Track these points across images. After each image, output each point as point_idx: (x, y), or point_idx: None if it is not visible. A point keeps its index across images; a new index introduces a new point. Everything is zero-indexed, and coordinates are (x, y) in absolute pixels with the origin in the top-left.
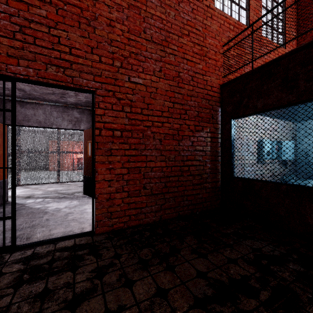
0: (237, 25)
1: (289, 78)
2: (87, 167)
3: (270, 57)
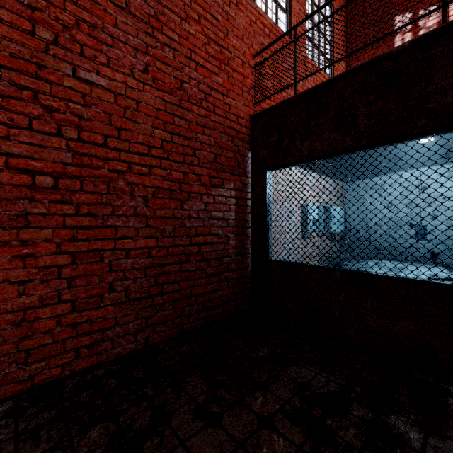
0: (274, 30)
1: (345, 111)
2: None
3: None
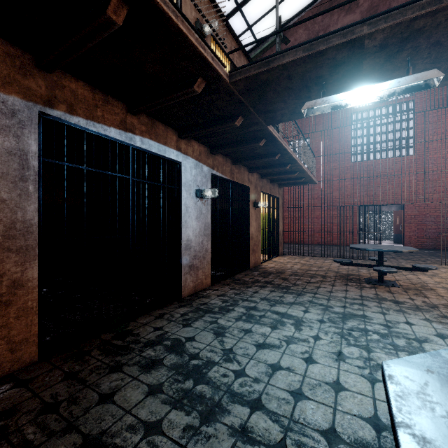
0: None
1: None
2: (396, 230)
3: None
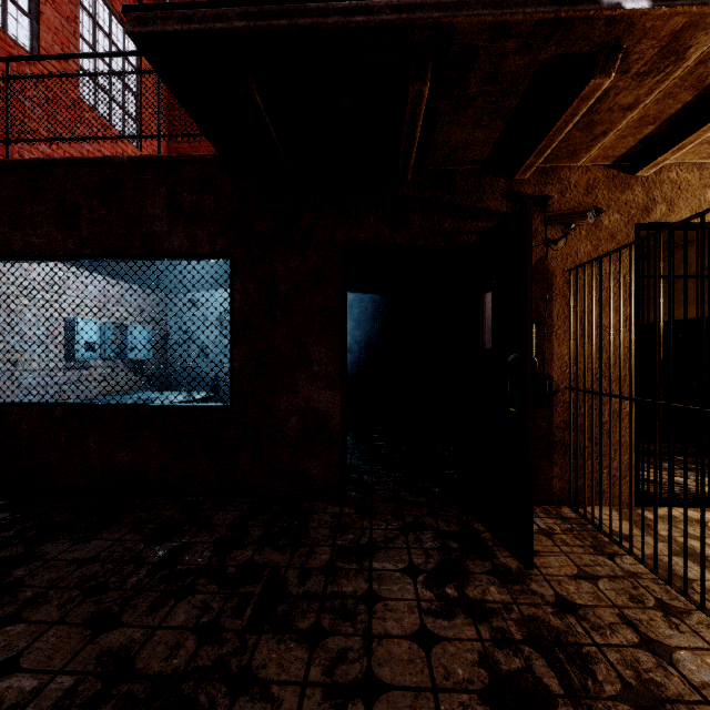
0: None
1: (67, 207)
2: None
3: (104, 153)
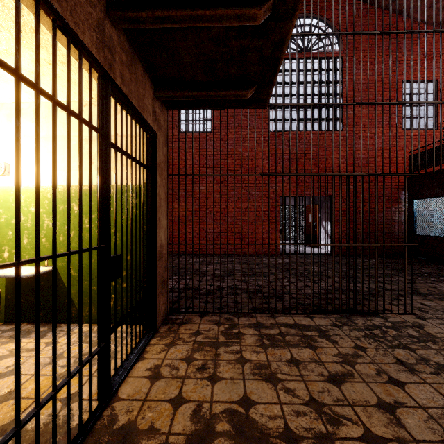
0: (423, 133)
1: (441, 182)
2: (308, 229)
3: None
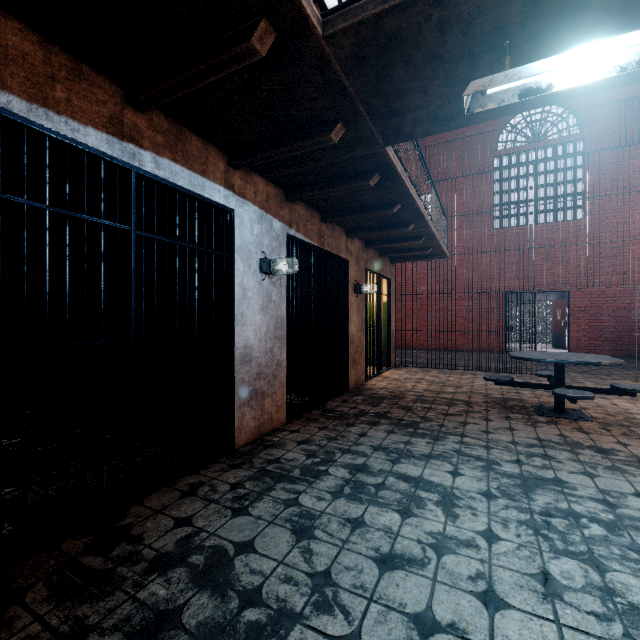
0: None
1: None
2: (555, 328)
3: None
